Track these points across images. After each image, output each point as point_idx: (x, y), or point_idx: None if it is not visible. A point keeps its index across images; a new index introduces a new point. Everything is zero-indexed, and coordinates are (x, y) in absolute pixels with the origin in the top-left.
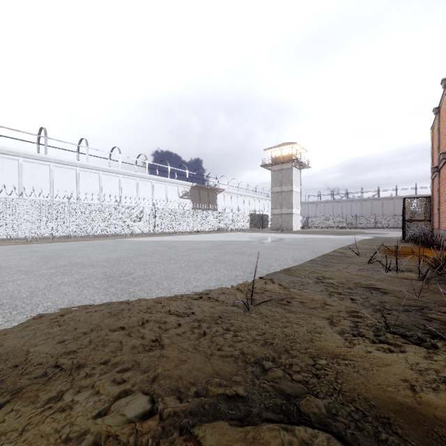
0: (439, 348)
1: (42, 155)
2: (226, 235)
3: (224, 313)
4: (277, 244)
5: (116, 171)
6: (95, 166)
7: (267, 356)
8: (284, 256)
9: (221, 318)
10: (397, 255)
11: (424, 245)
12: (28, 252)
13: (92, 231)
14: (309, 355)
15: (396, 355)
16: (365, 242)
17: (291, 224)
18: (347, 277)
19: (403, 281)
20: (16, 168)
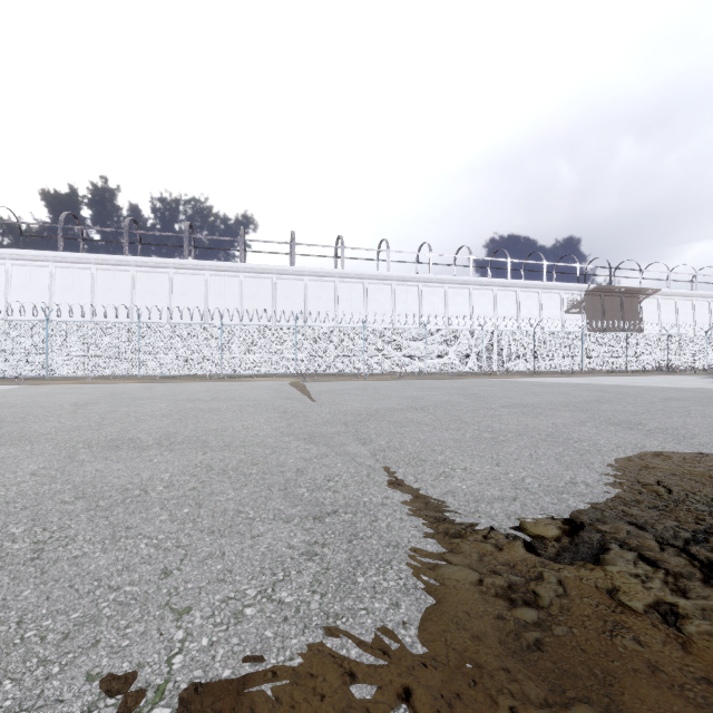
0: None
1: (384, 273)
2: (694, 379)
3: None
4: None
5: (466, 281)
6: (439, 279)
7: None
8: None
9: None
10: None
11: None
12: (430, 389)
13: (450, 366)
14: None
15: None
16: None
17: None
18: None
19: None
20: (361, 292)
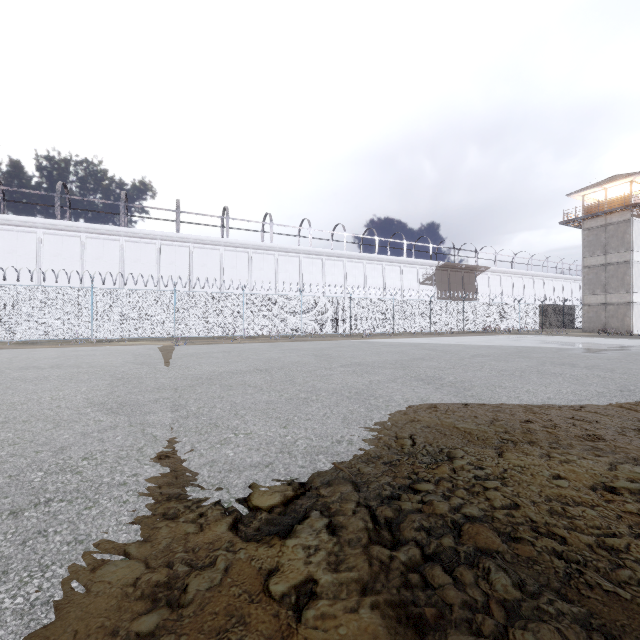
0: None
1: (268, 244)
2: (506, 338)
3: None
4: (624, 354)
5: (341, 255)
6: (318, 251)
7: None
8: None
9: None
10: None
11: None
12: (292, 350)
13: (323, 329)
14: None
15: None
16: None
17: (629, 321)
18: None
19: None
20: (246, 261)
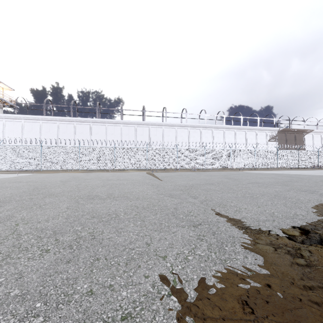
0: None
1: (185, 123)
2: None
3: None
4: None
5: (222, 127)
6: (209, 126)
7: None
8: None
9: None
10: None
11: None
12: (210, 175)
13: (216, 165)
14: None
15: None
16: None
17: None
18: None
19: None
20: (174, 132)
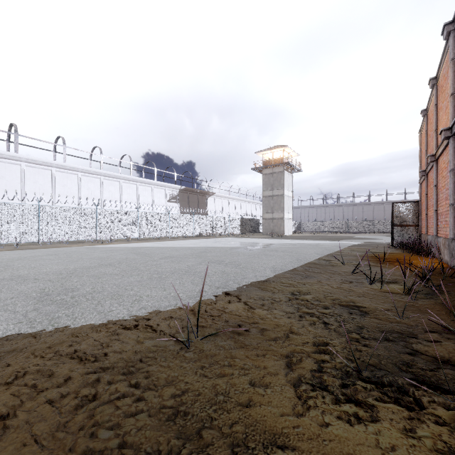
0: (425, 407)
1: (11, 153)
2: (212, 240)
3: (150, 354)
4: (262, 250)
5: (97, 173)
6: (73, 167)
7: (161, 449)
8: (264, 265)
9: (142, 361)
10: (384, 263)
11: (412, 251)
12: None
13: (66, 236)
14: (231, 441)
15: (364, 430)
16: (353, 248)
17: (283, 228)
18: (326, 292)
19: (387, 296)
20: None
